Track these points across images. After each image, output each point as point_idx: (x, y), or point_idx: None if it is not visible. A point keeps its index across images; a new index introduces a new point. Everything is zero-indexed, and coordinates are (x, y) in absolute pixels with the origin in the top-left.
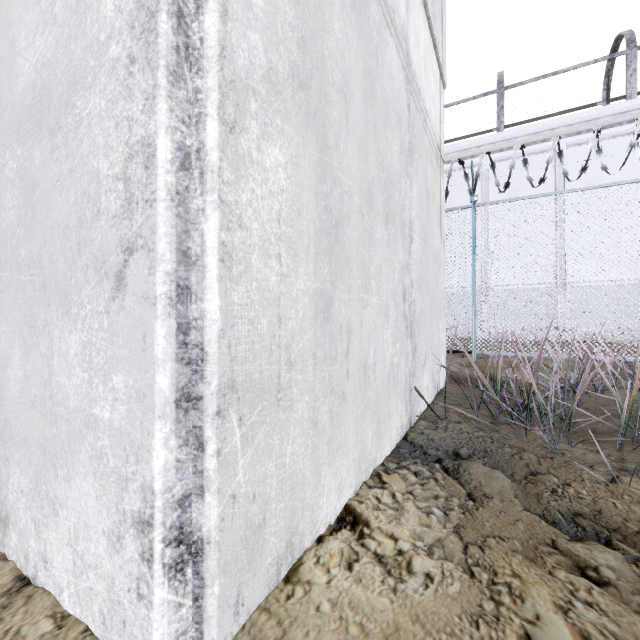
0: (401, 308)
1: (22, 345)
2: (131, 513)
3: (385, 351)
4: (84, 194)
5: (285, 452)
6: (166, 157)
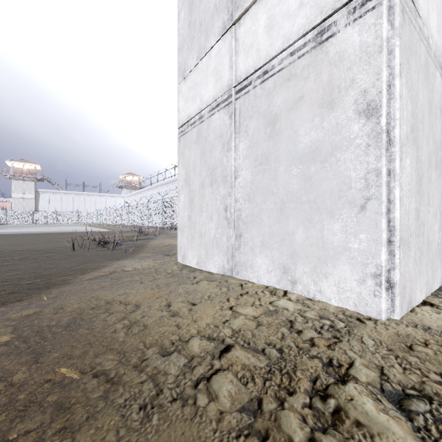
0: (441, 213)
1: (304, 227)
2: (370, 273)
3: (435, 235)
4: (342, 182)
5: (409, 266)
6: (384, 173)
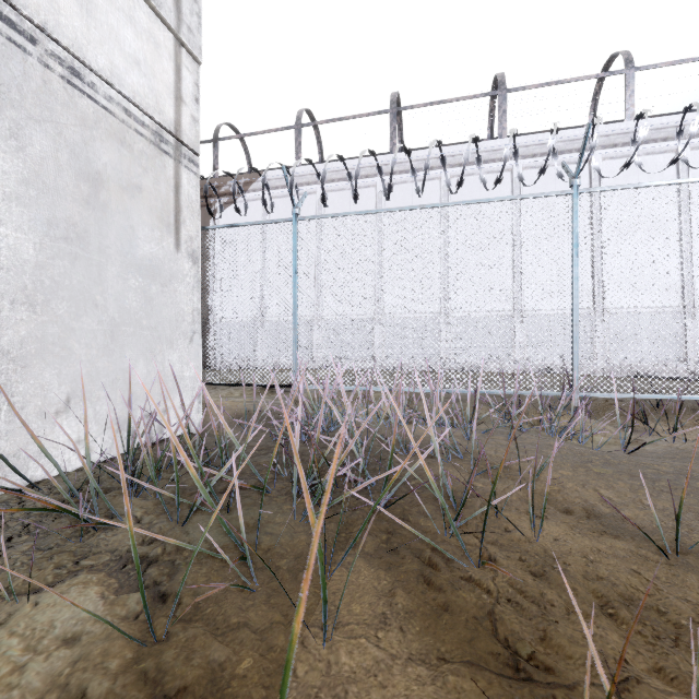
0: None
1: None
2: None
3: None
4: None
5: None
6: None
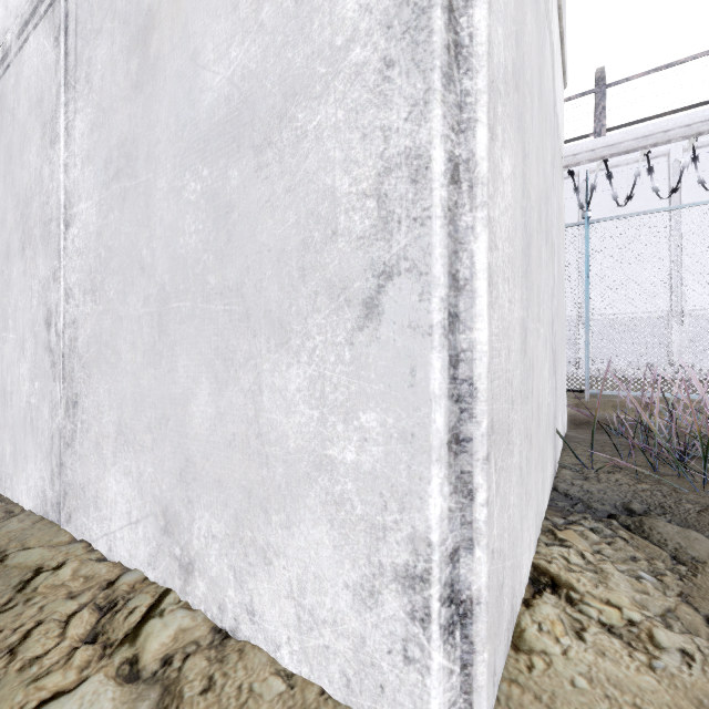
0: (551, 340)
1: (212, 380)
2: (392, 566)
3: (545, 389)
4: (310, 214)
5: (510, 502)
6: (440, 169)
